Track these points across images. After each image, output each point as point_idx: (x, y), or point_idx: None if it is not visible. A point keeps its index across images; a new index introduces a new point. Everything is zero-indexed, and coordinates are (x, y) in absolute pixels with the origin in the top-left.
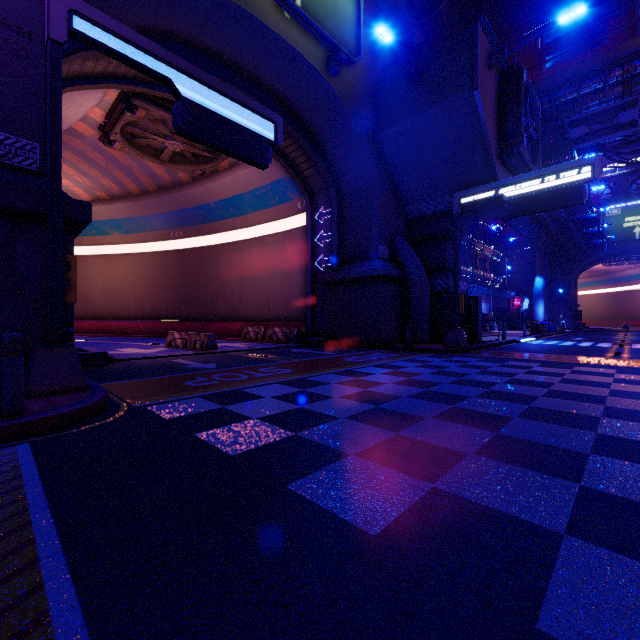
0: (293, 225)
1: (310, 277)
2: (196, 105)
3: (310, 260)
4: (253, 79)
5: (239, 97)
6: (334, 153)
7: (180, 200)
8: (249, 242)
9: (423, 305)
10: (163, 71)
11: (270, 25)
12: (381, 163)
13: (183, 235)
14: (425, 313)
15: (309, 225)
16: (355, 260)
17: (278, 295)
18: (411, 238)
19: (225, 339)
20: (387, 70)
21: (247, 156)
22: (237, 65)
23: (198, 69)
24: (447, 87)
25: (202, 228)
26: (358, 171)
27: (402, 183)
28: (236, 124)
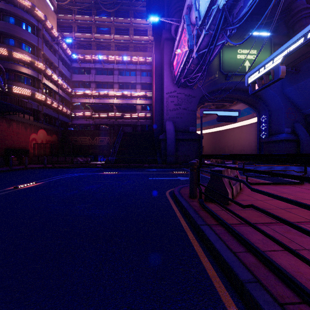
0: (253, 121)
1: (258, 140)
2: (221, 116)
3: (258, 134)
4: (235, 89)
5: (229, 110)
6: (266, 99)
7: (212, 117)
8: (236, 128)
9: (306, 149)
10: (215, 112)
11: (239, 80)
12: (286, 99)
13: (213, 127)
14: (307, 152)
15: (258, 122)
16: (275, 134)
17: (247, 146)
18: (306, 122)
19: (227, 161)
20: (289, 64)
21: (231, 121)
22: (230, 88)
23: (221, 109)
24: (309, 73)
25: (219, 124)
26: (275, 103)
27: (297, 103)
28: (229, 116)
